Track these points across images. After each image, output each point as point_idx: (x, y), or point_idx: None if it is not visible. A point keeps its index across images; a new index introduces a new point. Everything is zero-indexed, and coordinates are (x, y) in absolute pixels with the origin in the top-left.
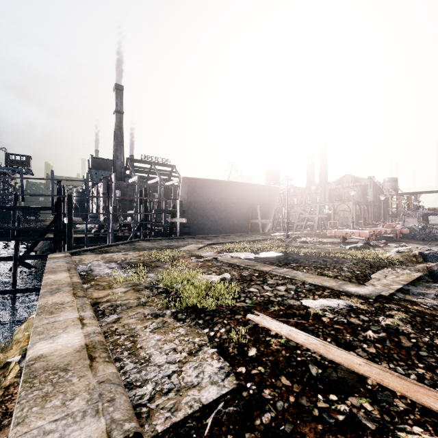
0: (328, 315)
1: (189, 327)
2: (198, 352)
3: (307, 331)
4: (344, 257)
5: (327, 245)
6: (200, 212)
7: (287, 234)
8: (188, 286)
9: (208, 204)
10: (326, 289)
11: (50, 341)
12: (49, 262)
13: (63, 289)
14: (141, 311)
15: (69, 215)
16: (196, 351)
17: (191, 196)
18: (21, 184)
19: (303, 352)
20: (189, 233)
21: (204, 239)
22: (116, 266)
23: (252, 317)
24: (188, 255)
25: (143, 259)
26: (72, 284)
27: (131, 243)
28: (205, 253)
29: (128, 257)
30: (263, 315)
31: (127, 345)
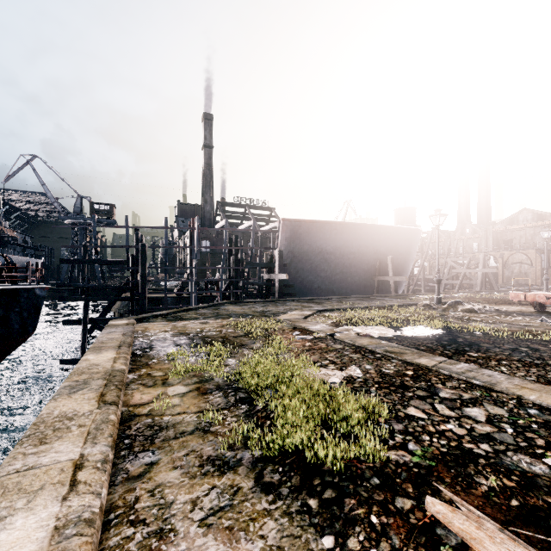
0: None
1: (288, 519)
2: None
3: None
4: None
5: (514, 317)
6: (307, 266)
7: (437, 297)
8: (287, 395)
9: (317, 255)
10: None
11: None
12: (103, 332)
13: (91, 384)
14: (196, 449)
15: (142, 270)
16: None
17: (294, 244)
18: (94, 233)
19: None
20: (292, 293)
21: (313, 303)
22: (185, 342)
23: (441, 514)
24: (289, 328)
25: (225, 332)
26: (110, 374)
27: (215, 307)
28: (315, 326)
29: (206, 328)
30: (468, 509)
31: None
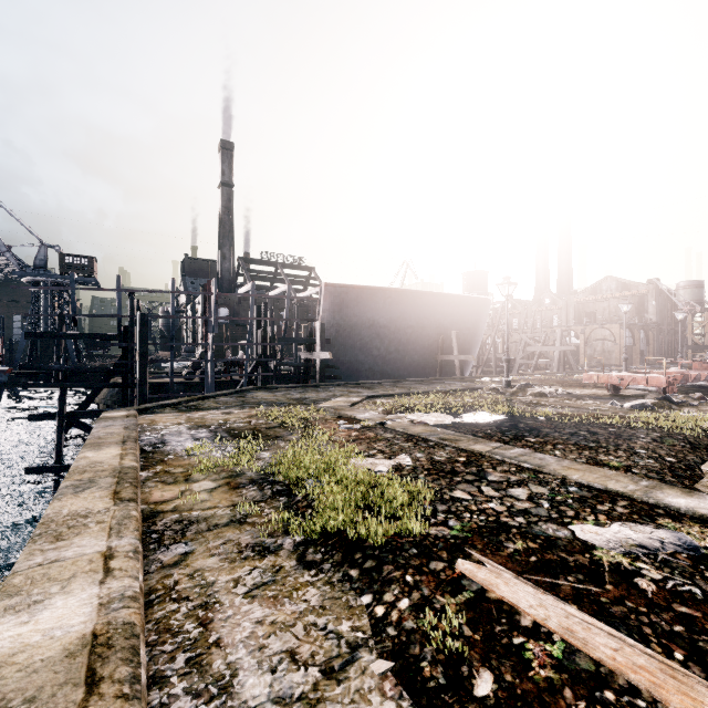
0: (647, 571)
1: (330, 587)
2: (346, 667)
3: (612, 621)
4: (630, 426)
5: (585, 400)
6: (355, 342)
7: (506, 380)
8: (330, 483)
9: (368, 329)
10: (618, 498)
11: (23, 618)
12: (98, 426)
13: (99, 482)
14: (233, 538)
15: (142, 347)
16: (343, 664)
17: (339, 315)
18: (72, 298)
19: (623, 700)
20: (337, 376)
21: (362, 388)
22: (206, 435)
23: (468, 570)
24: (333, 417)
25: (255, 423)
26: (120, 471)
27: (239, 394)
28: (363, 414)
29: (230, 419)
30: (492, 565)
31: (189, 632)
